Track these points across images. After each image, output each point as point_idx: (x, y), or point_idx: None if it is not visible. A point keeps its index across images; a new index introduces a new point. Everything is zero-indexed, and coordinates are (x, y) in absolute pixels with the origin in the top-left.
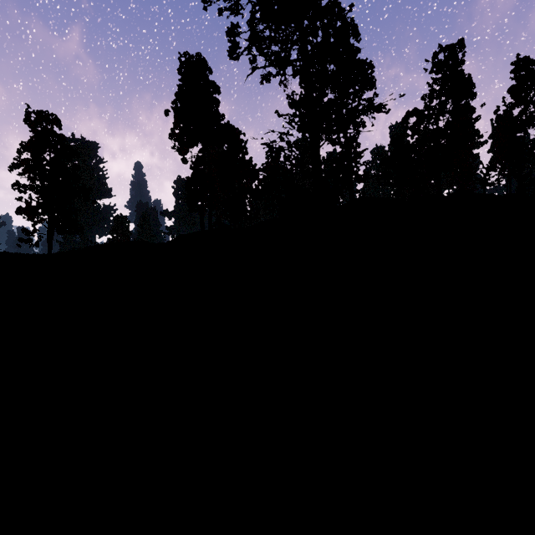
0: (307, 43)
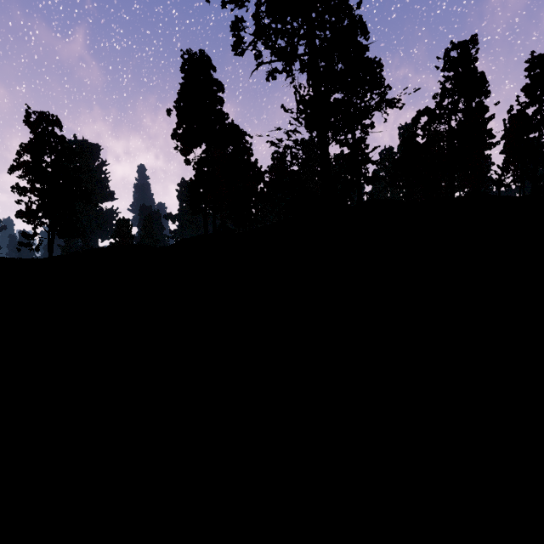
0: (315, 36)
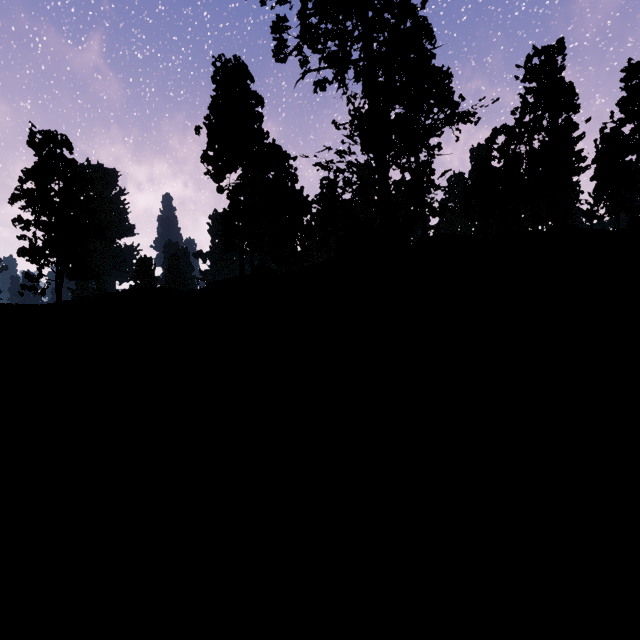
0: (372, 38)
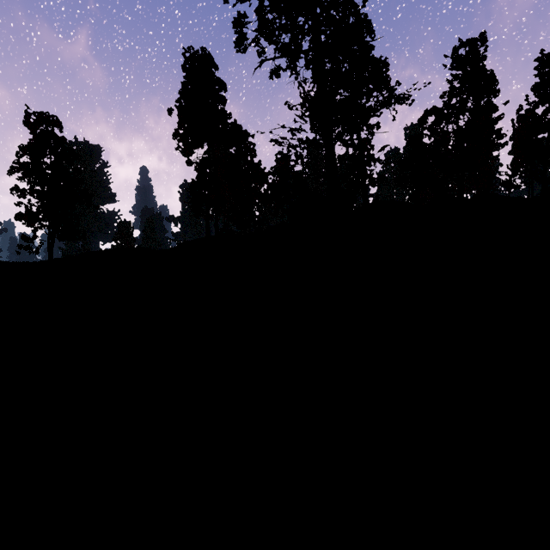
0: (320, 31)
